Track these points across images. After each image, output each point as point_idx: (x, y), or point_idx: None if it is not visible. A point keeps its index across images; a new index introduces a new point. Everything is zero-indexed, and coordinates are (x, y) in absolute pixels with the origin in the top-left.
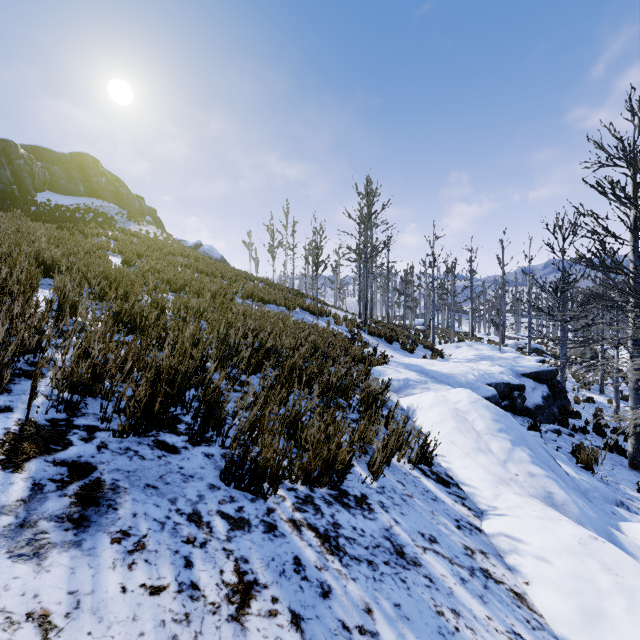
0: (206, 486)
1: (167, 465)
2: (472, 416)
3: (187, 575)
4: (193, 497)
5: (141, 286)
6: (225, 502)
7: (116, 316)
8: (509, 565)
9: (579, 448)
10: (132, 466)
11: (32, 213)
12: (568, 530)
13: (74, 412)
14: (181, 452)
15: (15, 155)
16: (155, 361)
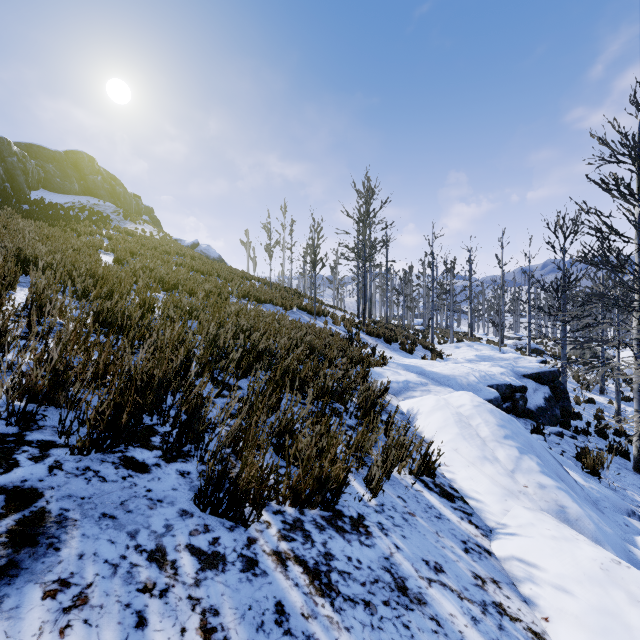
0: (176, 513)
1: (132, 488)
2: (476, 421)
3: (137, 639)
4: (159, 528)
5: (130, 284)
6: (197, 533)
7: (97, 315)
8: (524, 596)
9: (584, 452)
10: (88, 491)
11: (24, 211)
12: (587, 553)
13: (29, 425)
14: (151, 470)
15: (8, 152)
16: (129, 365)
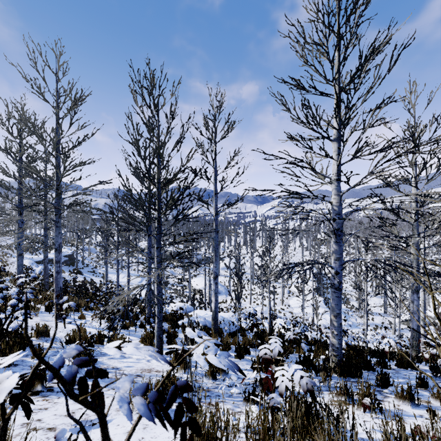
0: None
1: None
2: (26, 262)
3: None
4: None
5: None
6: None
7: None
8: None
9: None
10: None
11: None
12: None
13: None
14: None
15: None
16: None
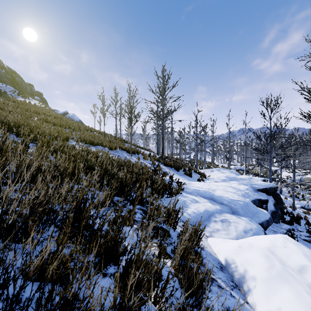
0: None
1: None
2: None
3: None
4: None
5: None
6: None
7: None
8: None
9: None
10: None
11: None
12: None
13: None
14: None
15: None
16: None
